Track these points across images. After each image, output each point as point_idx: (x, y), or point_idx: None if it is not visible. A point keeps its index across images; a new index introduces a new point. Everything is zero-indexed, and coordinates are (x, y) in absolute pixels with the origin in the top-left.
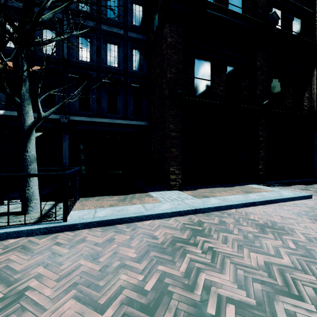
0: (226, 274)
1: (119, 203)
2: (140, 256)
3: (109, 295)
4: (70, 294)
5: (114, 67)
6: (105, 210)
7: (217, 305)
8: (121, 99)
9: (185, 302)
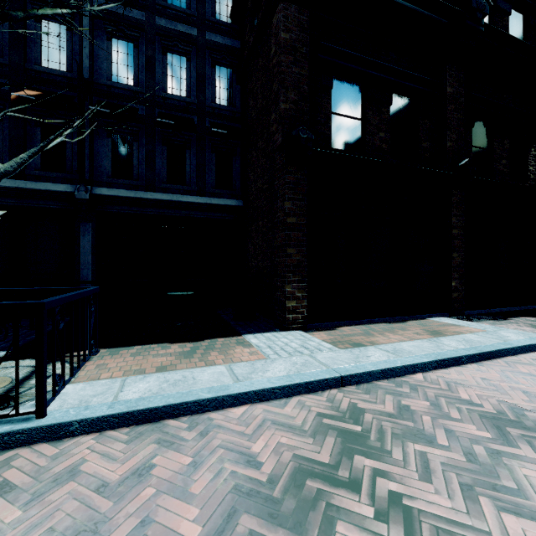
0: None
1: (180, 362)
2: (211, 535)
3: None
4: None
5: (180, 97)
6: (144, 382)
7: None
8: (192, 157)
9: None
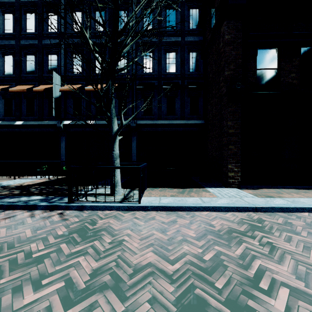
0: (284, 266)
1: (179, 195)
2: (199, 237)
3: (176, 256)
4: (150, 249)
5: (172, 73)
6: (167, 199)
7: (270, 284)
8: (178, 101)
9: (239, 275)
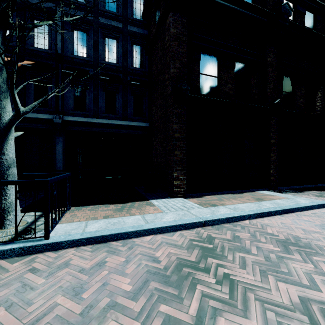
0: (252, 319)
1: (115, 214)
2: (136, 289)
3: None
4: None
5: (113, 63)
6: (98, 223)
7: None
8: (120, 98)
9: None
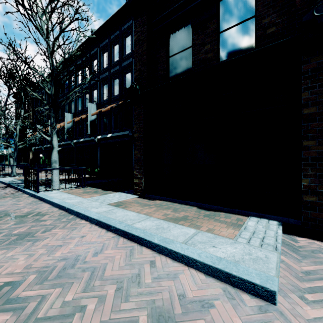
0: None
1: (79, 193)
2: None
3: None
4: None
5: None
6: (59, 194)
7: None
8: None
9: None
